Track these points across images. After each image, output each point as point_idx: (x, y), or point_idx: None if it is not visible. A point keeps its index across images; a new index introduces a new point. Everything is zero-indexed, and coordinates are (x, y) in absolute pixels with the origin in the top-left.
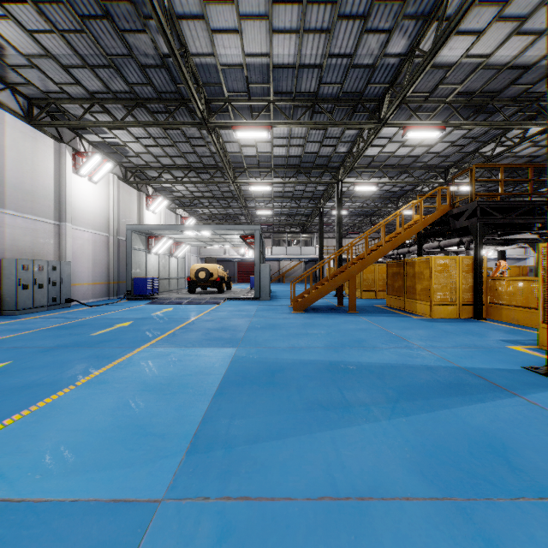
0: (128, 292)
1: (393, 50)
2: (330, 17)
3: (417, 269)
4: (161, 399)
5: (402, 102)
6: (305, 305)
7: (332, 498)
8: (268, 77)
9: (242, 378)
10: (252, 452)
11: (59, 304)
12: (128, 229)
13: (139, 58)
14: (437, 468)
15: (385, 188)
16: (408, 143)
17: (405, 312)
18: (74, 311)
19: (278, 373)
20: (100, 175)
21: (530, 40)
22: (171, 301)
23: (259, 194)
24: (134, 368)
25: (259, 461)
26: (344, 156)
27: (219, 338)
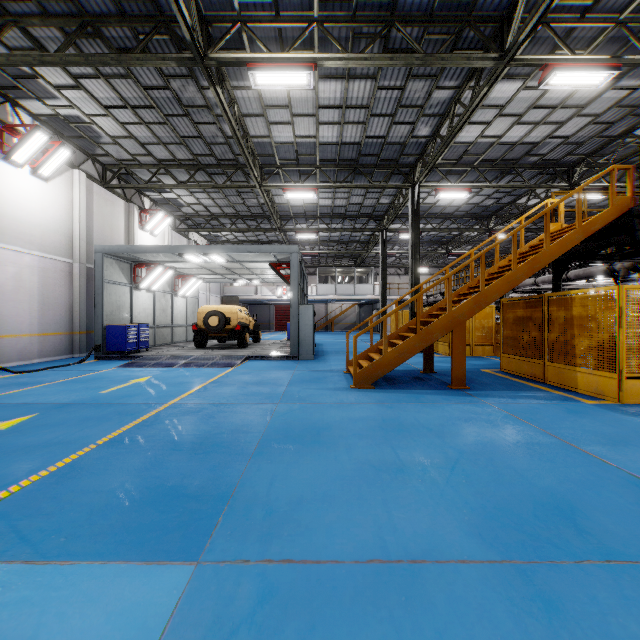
0: (96, 347)
1: None
2: None
3: (578, 310)
4: None
5: (540, 22)
6: (374, 374)
7: None
8: None
9: None
10: None
11: None
12: (98, 252)
13: None
14: None
15: (474, 201)
16: (526, 118)
17: (552, 388)
18: None
19: None
20: (52, 168)
21: None
22: (159, 363)
23: (300, 211)
24: None
25: None
26: (425, 143)
27: (171, 492)
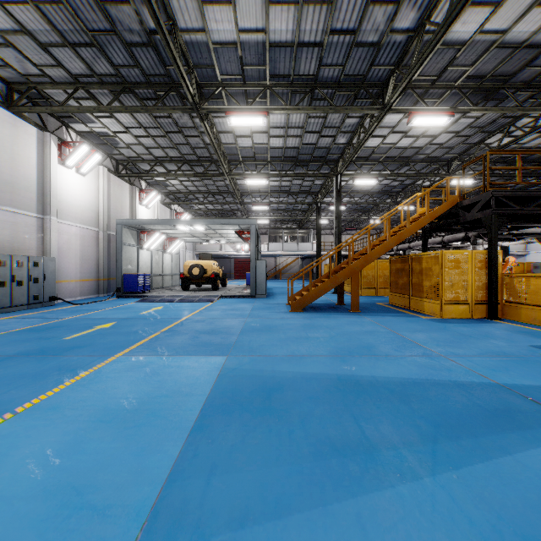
0: (117, 289)
1: (401, 26)
2: None
3: (424, 265)
4: (120, 436)
5: (407, 86)
6: (304, 303)
7: None
8: (264, 58)
9: (230, 402)
10: None
11: (42, 302)
12: (118, 224)
13: (123, 35)
14: None
15: (385, 183)
16: (410, 133)
17: (411, 312)
18: (57, 310)
19: (276, 393)
20: (88, 167)
21: None
22: (162, 299)
23: (256, 189)
24: (98, 386)
25: None
26: (343, 147)
27: (208, 343)
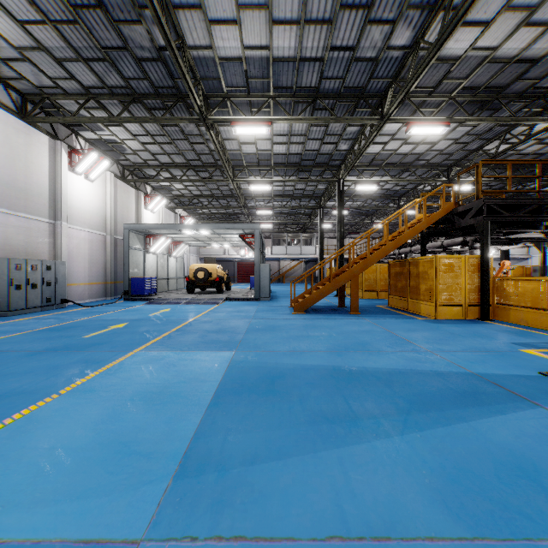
0: (125, 292)
1: (397, 43)
2: (332, 7)
3: (421, 268)
4: (150, 410)
5: (405, 97)
6: (306, 305)
7: (343, 538)
8: (268, 71)
9: (240, 386)
10: (248, 476)
11: (54, 304)
12: (126, 228)
13: (134, 51)
14: (462, 497)
15: (387, 187)
16: (410, 140)
17: (409, 313)
18: (69, 312)
19: (278, 380)
20: (97, 173)
21: (539, 32)
22: (169, 302)
23: (259, 193)
24: (124, 374)
25: (256, 487)
26: (345, 154)
27: (217, 341)
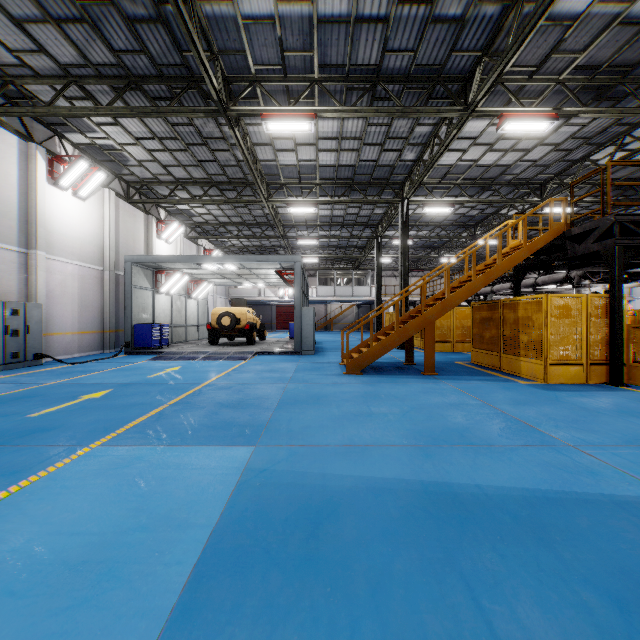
0: (126, 344)
1: None
2: None
3: (521, 313)
4: (29, 637)
5: (497, 81)
6: (363, 363)
7: None
8: (311, 40)
9: (250, 542)
10: None
11: (24, 361)
12: (127, 261)
13: (123, 7)
14: None
15: (461, 212)
16: (497, 146)
17: (503, 374)
18: (42, 371)
19: (326, 523)
20: (89, 189)
21: None
22: (182, 357)
23: (301, 220)
24: (41, 505)
25: None
26: (411, 165)
27: (230, 424)
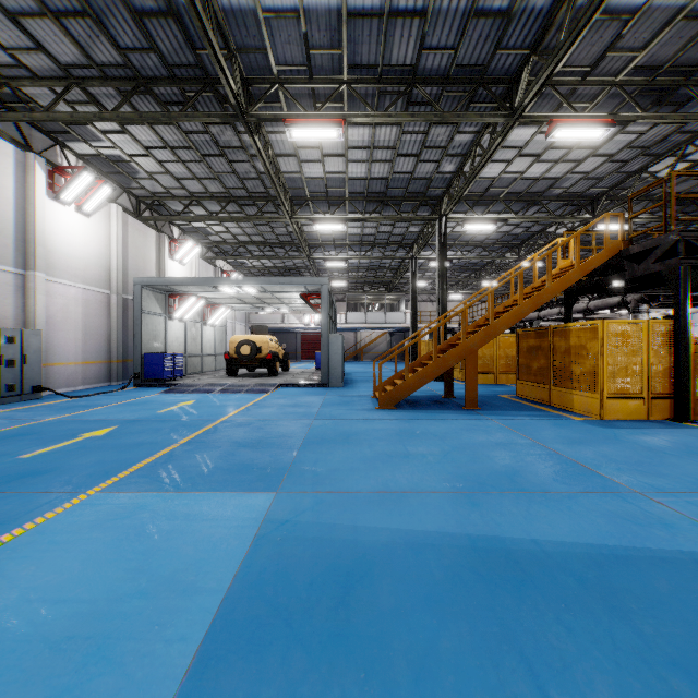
0: (135, 375)
1: None
2: None
3: (574, 341)
4: None
5: (546, 83)
6: (397, 397)
7: None
8: (339, 37)
9: (268, 612)
10: None
11: (21, 394)
12: (137, 284)
13: None
14: None
15: (504, 230)
16: (545, 157)
17: (554, 409)
18: (40, 406)
19: (359, 588)
20: (94, 204)
21: None
22: (197, 389)
23: (329, 239)
24: (24, 565)
25: None
26: (450, 178)
27: (248, 466)
